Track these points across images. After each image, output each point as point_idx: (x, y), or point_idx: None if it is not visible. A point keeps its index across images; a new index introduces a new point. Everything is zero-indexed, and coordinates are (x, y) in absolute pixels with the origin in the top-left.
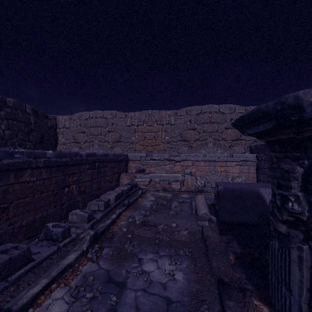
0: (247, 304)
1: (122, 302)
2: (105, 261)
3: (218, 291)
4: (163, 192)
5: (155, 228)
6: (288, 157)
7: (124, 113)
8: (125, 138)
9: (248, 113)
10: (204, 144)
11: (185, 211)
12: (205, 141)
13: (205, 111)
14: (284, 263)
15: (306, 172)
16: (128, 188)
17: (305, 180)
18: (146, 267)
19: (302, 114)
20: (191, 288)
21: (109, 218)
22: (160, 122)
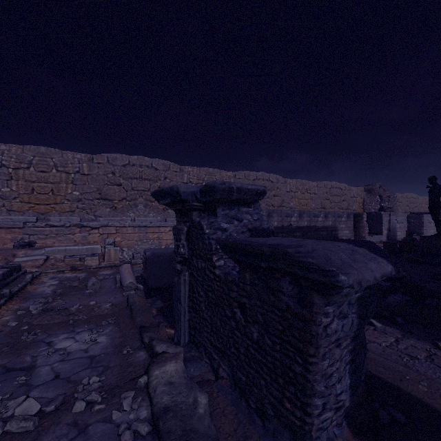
0: (160, 330)
1: (34, 376)
2: None
3: (140, 336)
4: (71, 272)
5: (67, 310)
6: (182, 221)
7: None
8: None
9: (159, 190)
10: (133, 205)
11: (108, 287)
12: (135, 202)
13: (135, 164)
14: (179, 288)
15: (188, 229)
16: (5, 273)
17: (187, 234)
18: (61, 345)
19: (181, 197)
20: (115, 342)
21: None
22: (63, 169)
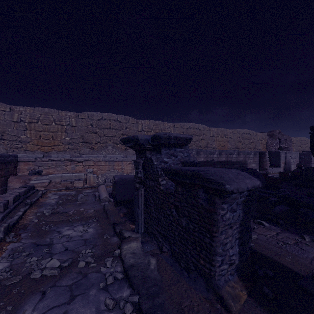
0: (126, 225)
1: (53, 249)
2: (26, 239)
3: (113, 228)
4: (65, 191)
5: (67, 213)
6: (140, 157)
7: (9, 105)
8: (11, 136)
9: (125, 137)
10: (105, 146)
11: (90, 200)
12: (106, 144)
13: (106, 118)
14: (138, 199)
15: (143, 162)
16: (26, 190)
17: (143, 165)
18: (66, 233)
19: (139, 142)
20: (98, 232)
21: (15, 215)
22: (59, 122)
